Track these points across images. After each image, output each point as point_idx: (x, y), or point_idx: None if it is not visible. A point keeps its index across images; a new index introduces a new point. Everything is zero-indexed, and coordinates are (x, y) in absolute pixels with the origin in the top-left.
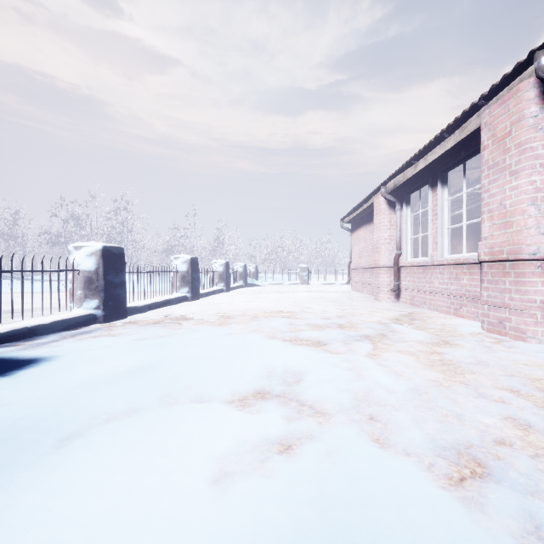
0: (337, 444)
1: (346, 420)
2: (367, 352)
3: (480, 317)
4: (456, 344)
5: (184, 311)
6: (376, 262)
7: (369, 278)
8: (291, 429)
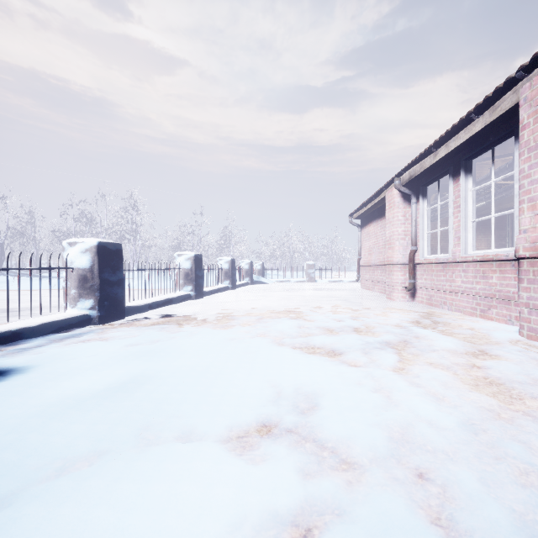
0: (381, 531)
1: (385, 479)
2: (393, 365)
3: (514, 320)
4: (497, 355)
5: (186, 311)
6: (389, 259)
7: (380, 275)
8: (310, 496)
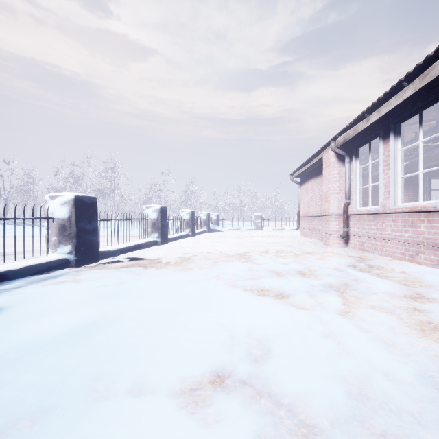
0: None
1: None
2: (338, 308)
3: None
4: (434, 299)
5: (152, 255)
6: (325, 210)
7: (317, 225)
8: None
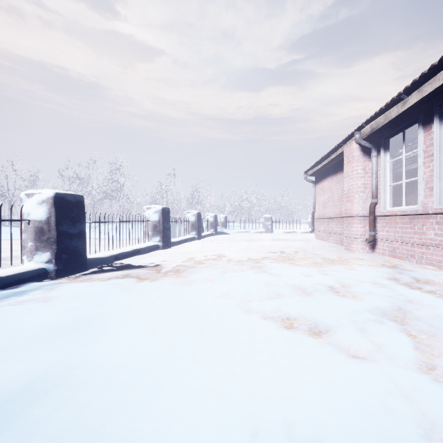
0: None
1: None
2: (413, 359)
3: None
4: None
5: (150, 262)
6: (347, 211)
7: (335, 227)
8: None
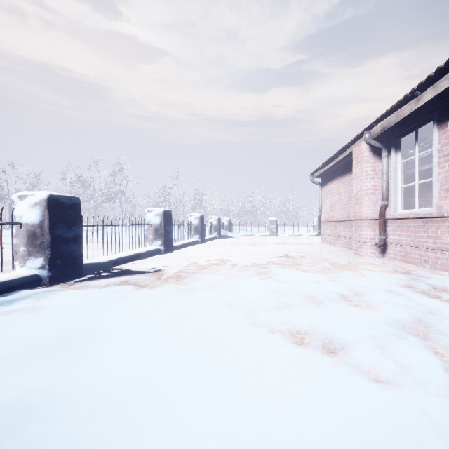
0: None
1: None
2: (445, 383)
3: None
4: None
5: (151, 267)
6: (356, 214)
7: (343, 231)
8: None
